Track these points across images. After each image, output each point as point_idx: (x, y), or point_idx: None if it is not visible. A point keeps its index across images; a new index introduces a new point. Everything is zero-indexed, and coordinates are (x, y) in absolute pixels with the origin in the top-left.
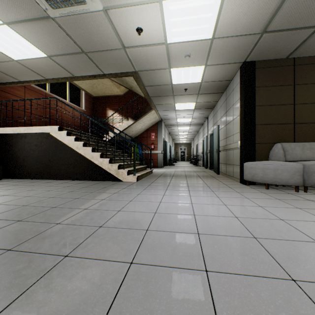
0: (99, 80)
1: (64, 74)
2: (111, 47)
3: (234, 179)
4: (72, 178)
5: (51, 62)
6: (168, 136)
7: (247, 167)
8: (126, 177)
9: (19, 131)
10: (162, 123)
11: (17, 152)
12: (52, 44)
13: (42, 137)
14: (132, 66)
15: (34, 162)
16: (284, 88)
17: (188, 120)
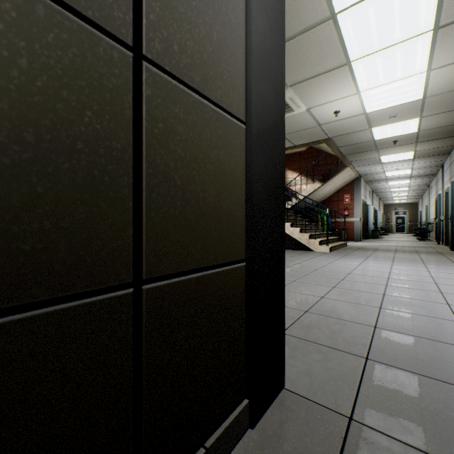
0: None
1: None
2: (307, 127)
3: None
4: None
5: None
6: (371, 196)
7: None
8: (317, 247)
9: None
10: (361, 180)
11: None
12: None
13: None
14: (325, 135)
15: None
16: None
17: (405, 172)
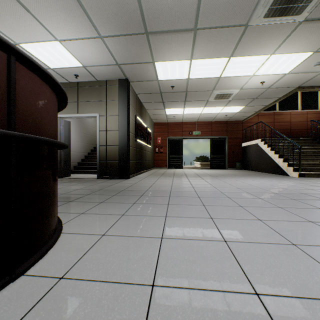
0: None
1: (260, 107)
2: (262, 91)
3: None
4: (266, 172)
5: (248, 107)
6: None
7: None
8: (291, 173)
9: (248, 144)
10: None
11: (248, 155)
12: (241, 103)
13: (256, 146)
14: (289, 88)
15: (253, 161)
16: None
17: None
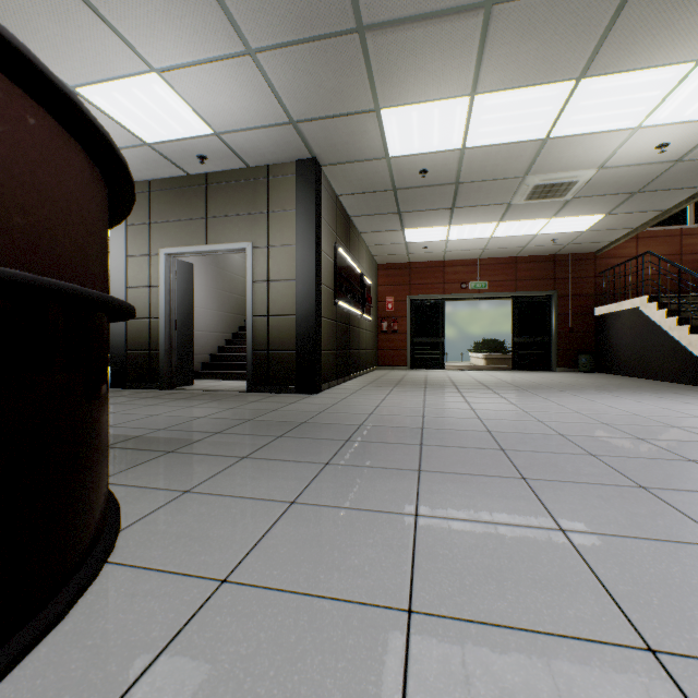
0: None
1: (647, 216)
2: (658, 172)
3: None
4: (665, 379)
5: (616, 216)
6: None
7: None
8: None
9: (611, 309)
10: None
11: (611, 338)
12: (595, 207)
13: (633, 314)
14: None
15: (625, 351)
16: None
17: None
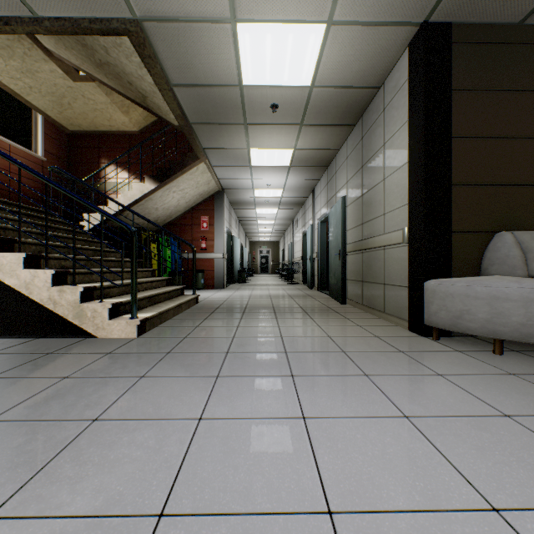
0: (73, 86)
1: None
2: None
3: (387, 318)
4: None
5: None
6: (238, 227)
7: (438, 293)
8: (106, 326)
9: None
10: (225, 198)
11: None
12: None
13: None
14: None
15: None
16: (514, 97)
17: (277, 193)
